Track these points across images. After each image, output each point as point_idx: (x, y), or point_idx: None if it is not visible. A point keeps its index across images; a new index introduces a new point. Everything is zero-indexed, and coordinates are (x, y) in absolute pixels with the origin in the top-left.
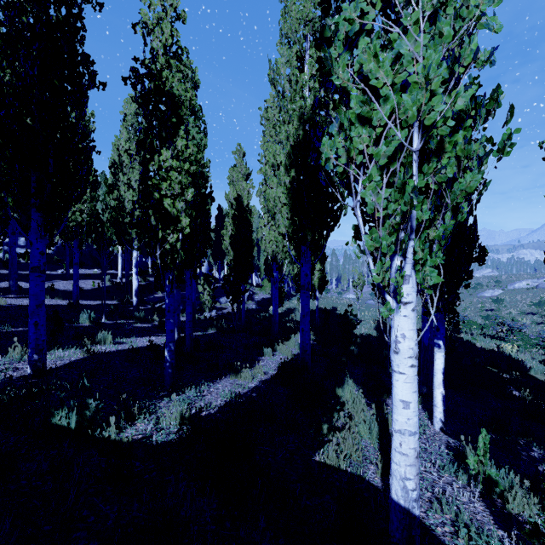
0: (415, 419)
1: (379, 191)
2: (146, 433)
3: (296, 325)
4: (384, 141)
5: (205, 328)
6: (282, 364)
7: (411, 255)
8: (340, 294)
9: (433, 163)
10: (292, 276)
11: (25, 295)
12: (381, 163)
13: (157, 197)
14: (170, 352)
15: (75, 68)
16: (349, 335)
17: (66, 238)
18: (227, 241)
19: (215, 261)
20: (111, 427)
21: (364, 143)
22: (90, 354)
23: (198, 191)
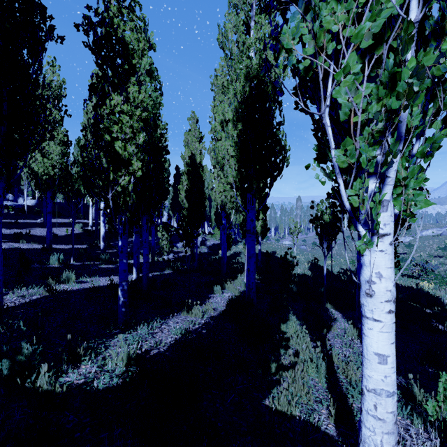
0: (393, 376)
1: (358, 86)
2: (88, 378)
3: (242, 266)
4: (369, 14)
5: (163, 268)
6: (230, 301)
7: (395, 172)
8: (277, 240)
9: (430, 47)
10: (238, 225)
11: (4, 240)
12: (364, 44)
13: (108, 140)
14: (123, 291)
15: (30, 17)
16: (289, 275)
17: (40, 189)
18: (183, 194)
19: (173, 212)
20: (42, 376)
21: (339, 23)
22: (52, 293)
23: (151, 138)
